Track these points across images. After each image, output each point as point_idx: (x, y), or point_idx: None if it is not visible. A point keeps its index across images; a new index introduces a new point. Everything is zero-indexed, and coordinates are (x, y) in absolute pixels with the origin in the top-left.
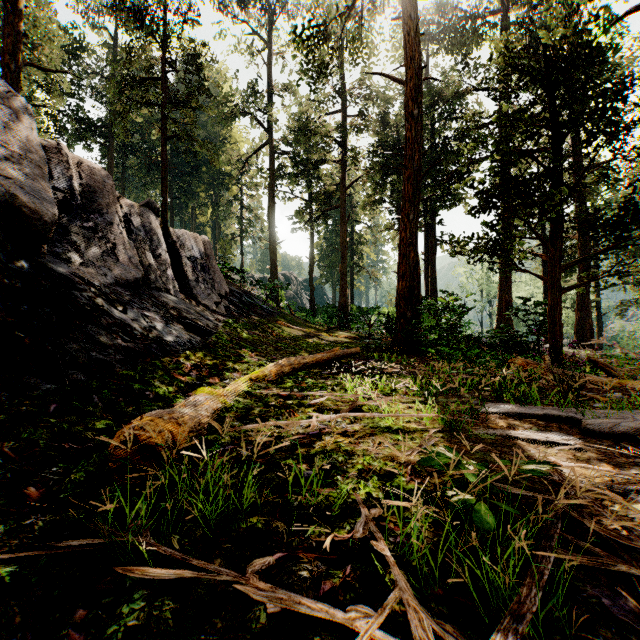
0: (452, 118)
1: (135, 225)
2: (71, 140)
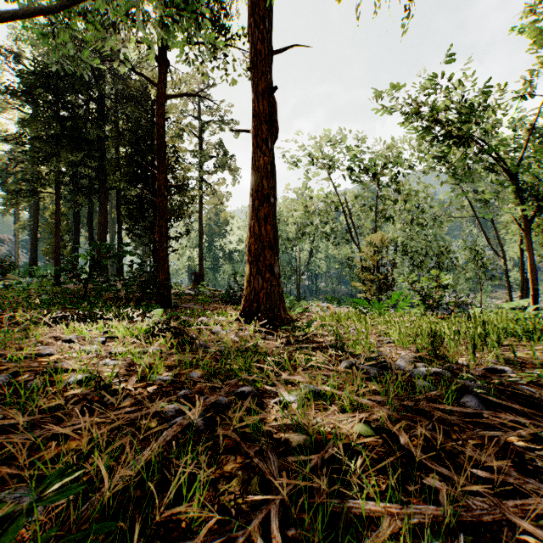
0: None
1: None
2: None
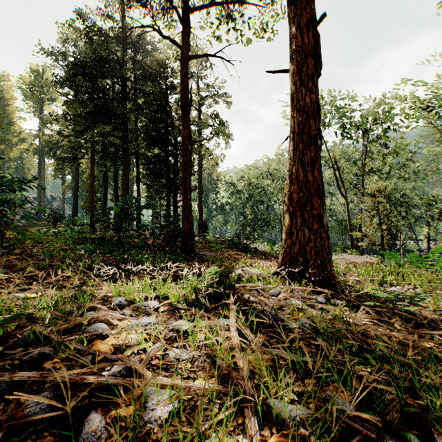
0: None
1: None
2: None
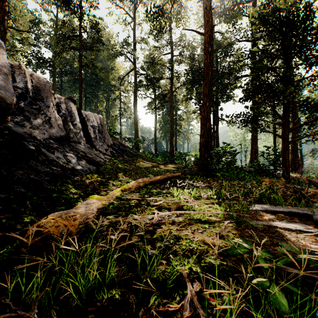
0: (227, 56)
1: (62, 108)
2: (34, 68)
